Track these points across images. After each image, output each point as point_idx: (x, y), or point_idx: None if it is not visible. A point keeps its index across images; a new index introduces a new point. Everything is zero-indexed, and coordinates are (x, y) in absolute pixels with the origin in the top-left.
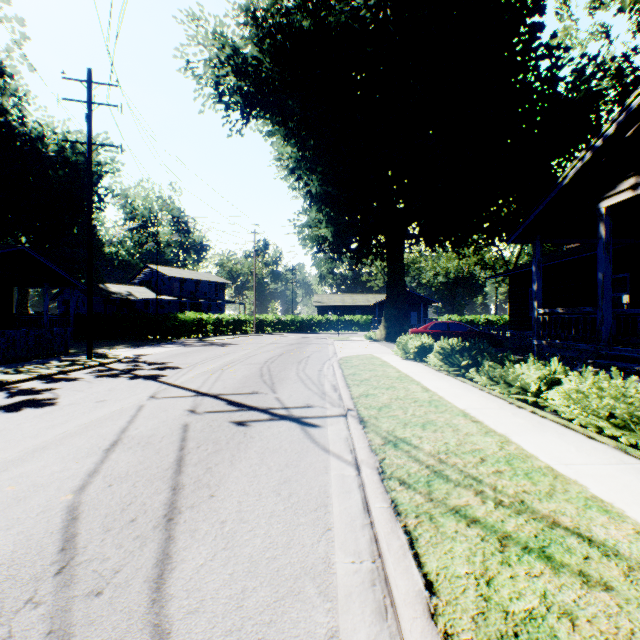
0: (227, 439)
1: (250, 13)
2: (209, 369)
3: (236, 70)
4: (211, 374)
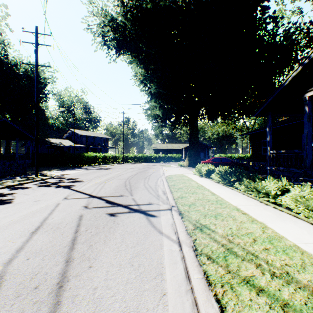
0: (103, 225)
1: (120, 0)
2: (98, 182)
3: (113, 28)
4: (99, 185)
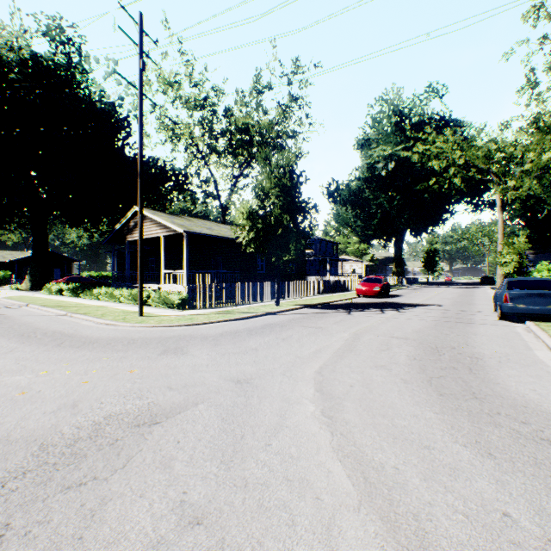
0: None
1: None
2: None
3: None
4: None
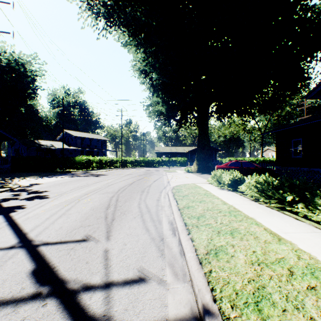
0: None
1: None
2: (69, 199)
3: None
4: (65, 205)
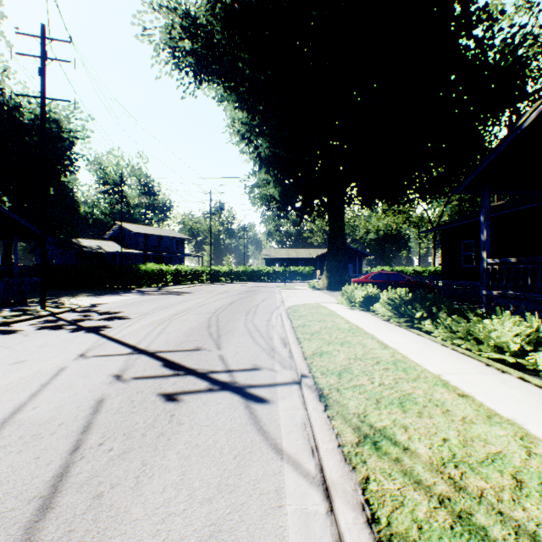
0: (145, 427)
1: None
2: (157, 319)
3: (188, 32)
4: (157, 325)
